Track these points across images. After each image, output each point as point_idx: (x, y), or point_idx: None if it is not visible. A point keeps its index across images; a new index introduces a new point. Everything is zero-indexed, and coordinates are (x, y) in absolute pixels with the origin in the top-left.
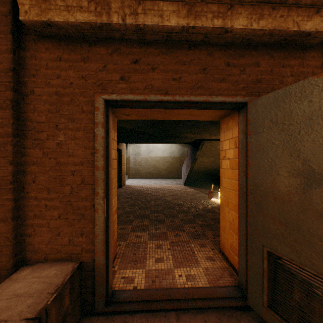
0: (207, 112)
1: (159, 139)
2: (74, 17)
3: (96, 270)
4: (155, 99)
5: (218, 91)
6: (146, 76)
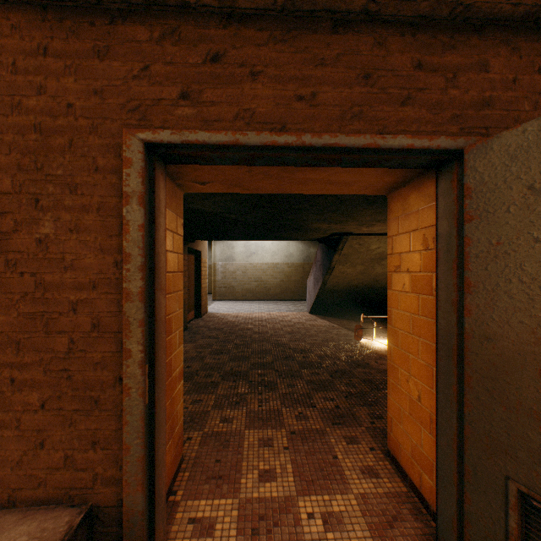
0: (366, 176)
1: (266, 233)
2: None
3: (125, 526)
4: (259, 141)
5: (398, 125)
6: (238, 92)
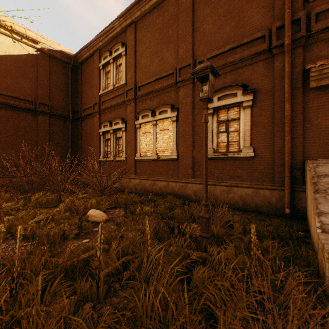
0: None
1: None
2: None
3: None
4: None
5: None
6: None
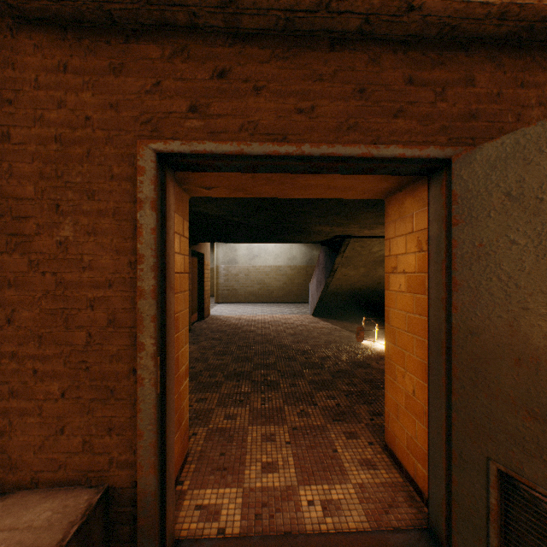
0: (363, 181)
1: (269, 235)
2: None
3: (138, 505)
4: (262, 151)
5: (391, 136)
6: (243, 105)
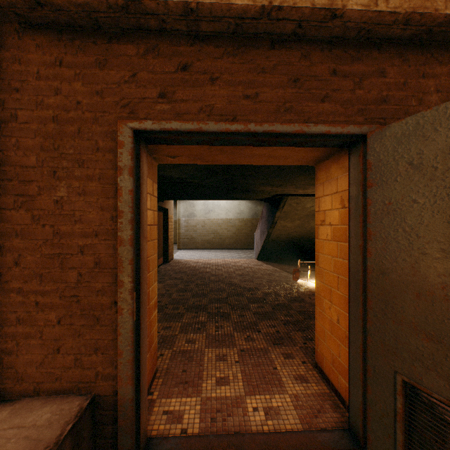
0: (298, 152)
1: (221, 194)
2: None
3: (119, 409)
4: (216, 128)
5: (319, 116)
6: (201, 92)
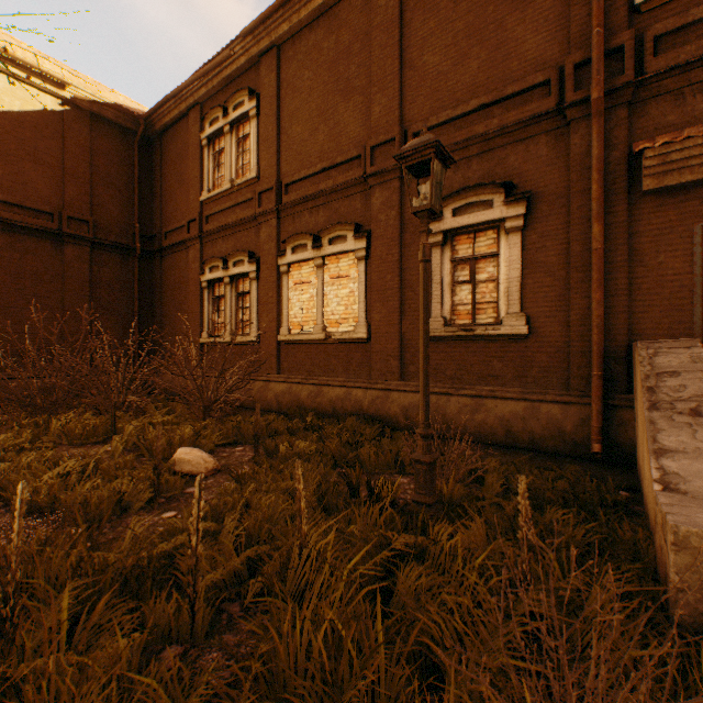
0: None
1: None
2: (684, 180)
3: None
4: None
5: None
6: None
